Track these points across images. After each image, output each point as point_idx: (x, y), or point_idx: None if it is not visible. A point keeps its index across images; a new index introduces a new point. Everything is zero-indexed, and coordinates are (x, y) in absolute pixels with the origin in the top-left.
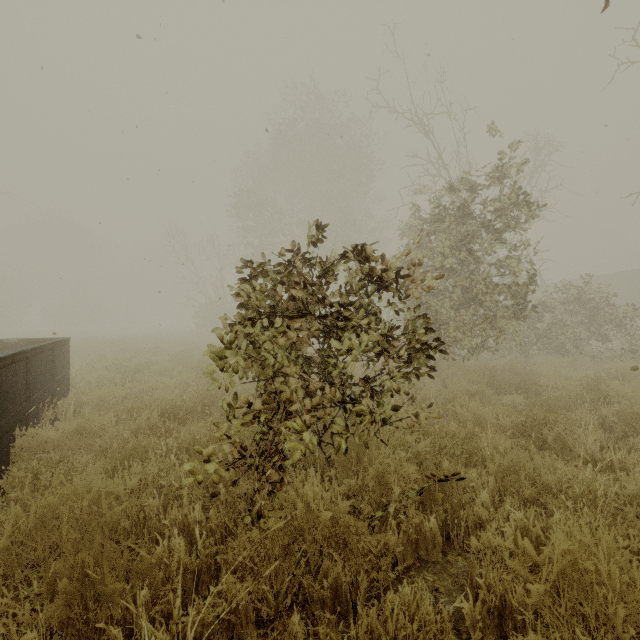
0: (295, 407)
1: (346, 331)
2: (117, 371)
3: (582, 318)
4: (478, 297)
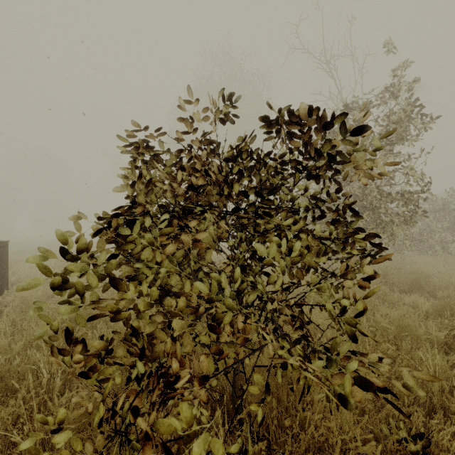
0: (181, 372)
1: (263, 234)
2: (61, 268)
3: (448, 224)
4: (374, 204)
